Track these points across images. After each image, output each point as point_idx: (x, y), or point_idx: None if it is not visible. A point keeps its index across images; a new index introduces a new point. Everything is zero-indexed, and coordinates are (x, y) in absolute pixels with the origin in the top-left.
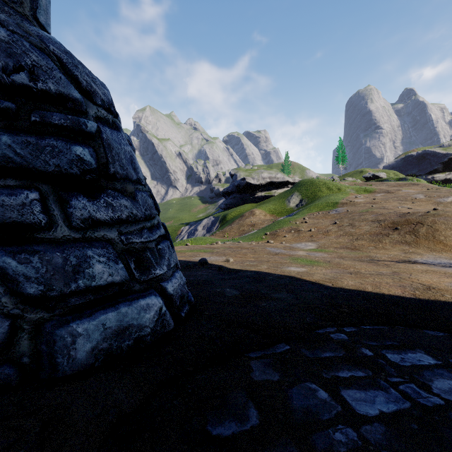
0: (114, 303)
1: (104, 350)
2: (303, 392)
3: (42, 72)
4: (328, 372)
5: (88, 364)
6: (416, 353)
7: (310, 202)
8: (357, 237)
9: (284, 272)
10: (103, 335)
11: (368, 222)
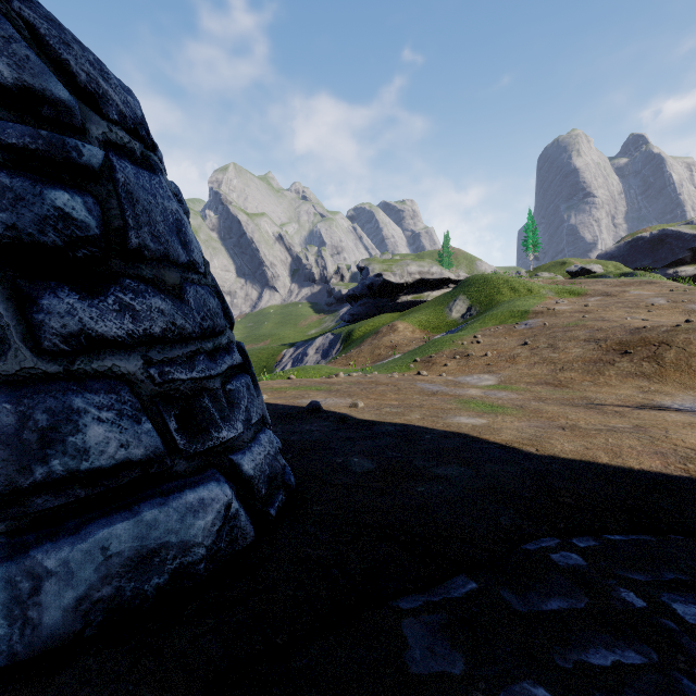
0: (129, 502)
1: (104, 602)
2: None
3: None
4: (565, 652)
5: (68, 633)
6: None
7: (484, 310)
8: (562, 366)
9: (451, 427)
10: (103, 571)
11: (579, 341)
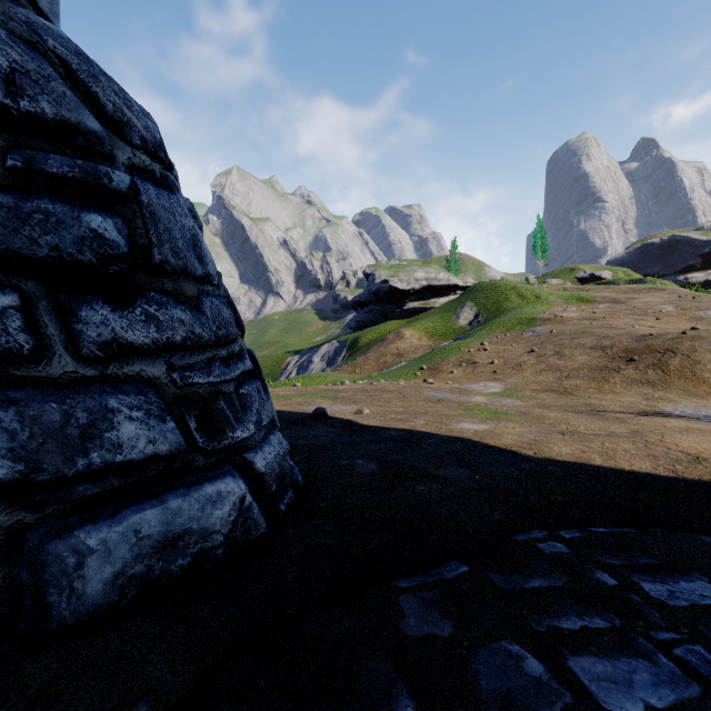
0: (157, 492)
1: (137, 578)
2: (497, 661)
3: (30, 82)
4: (541, 619)
5: (107, 603)
6: (694, 581)
7: (491, 317)
8: (567, 374)
9: (454, 432)
10: (136, 551)
11: (585, 349)
